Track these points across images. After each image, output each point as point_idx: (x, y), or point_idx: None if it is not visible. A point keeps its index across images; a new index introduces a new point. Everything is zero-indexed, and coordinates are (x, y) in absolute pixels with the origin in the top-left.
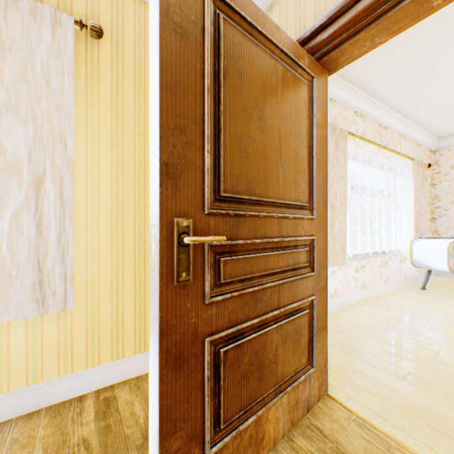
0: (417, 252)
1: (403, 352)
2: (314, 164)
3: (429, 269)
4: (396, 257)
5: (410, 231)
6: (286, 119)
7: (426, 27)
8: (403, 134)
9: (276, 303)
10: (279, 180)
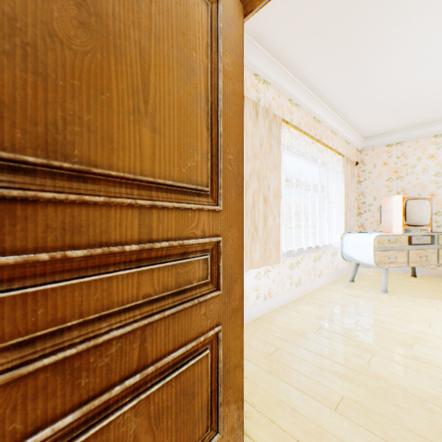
0: (347, 246)
1: (336, 365)
2: (220, 129)
3: (357, 262)
4: (328, 251)
5: (341, 225)
6: (160, 38)
7: (358, 4)
8: (335, 130)
9: (136, 362)
10: (142, 140)
